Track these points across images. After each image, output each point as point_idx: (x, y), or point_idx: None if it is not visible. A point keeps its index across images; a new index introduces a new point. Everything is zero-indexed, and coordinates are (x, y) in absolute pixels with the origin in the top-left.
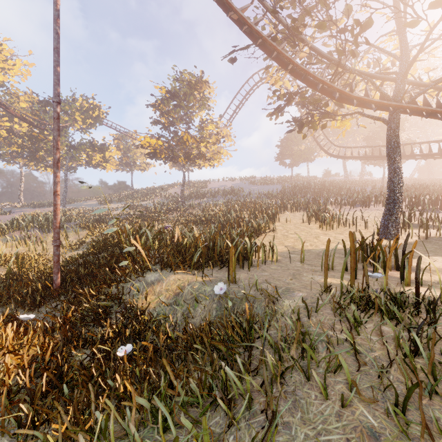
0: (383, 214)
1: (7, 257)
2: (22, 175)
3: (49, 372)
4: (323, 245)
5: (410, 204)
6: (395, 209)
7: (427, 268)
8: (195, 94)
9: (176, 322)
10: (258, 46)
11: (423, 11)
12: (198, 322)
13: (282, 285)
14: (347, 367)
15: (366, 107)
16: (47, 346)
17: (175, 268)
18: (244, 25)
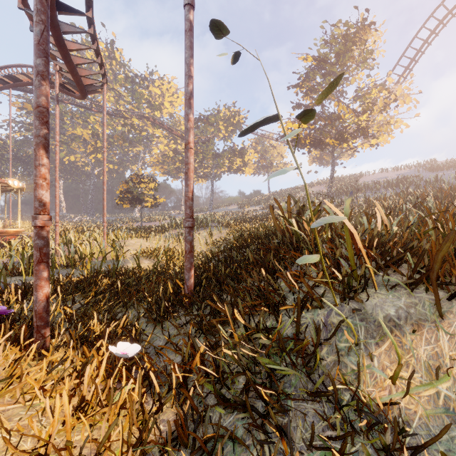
0: None
1: (161, 249)
2: (183, 187)
3: None
4: None
5: None
6: None
7: None
8: (352, 48)
9: None
10: None
11: None
12: None
13: None
14: None
15: None
16: None
17: None
18: None
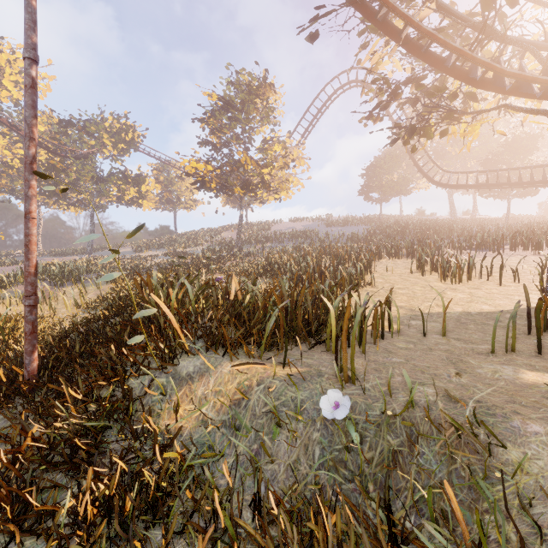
0: None
1: None
2: (40, 215)
3: None
4: (458, 306)
5: None
6: None
7: None
8: (256, 101)
9: (236, 469)
10: (354, 6)
11: None
12: (282, 470)
13: (458, 392)
14: None
15: (520, 94)
16: None
17: (231, 349)
18: None
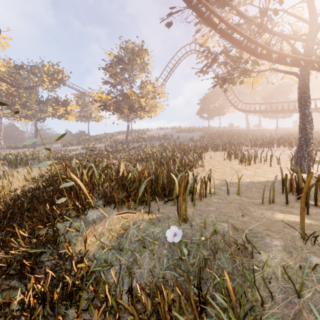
0: (296, 152)
1: None
2: (2, 123)
3: None
4: (248, 178)
5: None
6: (307, 147)
7: None
8: (137, 59)
9: (119, 273)
10: (192, 9)
11: None
12: (146, 272)
13: (241, 225)
14: None
15: (280, 63)
16: None
17: (119, 205)
18: None
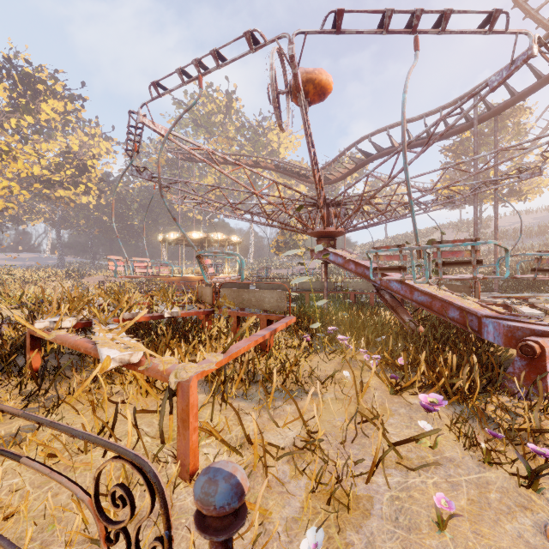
0: None
1: None
2: None
3: None
4: None
5: None
6: None
7: None
8: (508, 126)
9: None
10: None
11: None
12: None
13: None
14: None
15: None
16: None
17: None
18: None
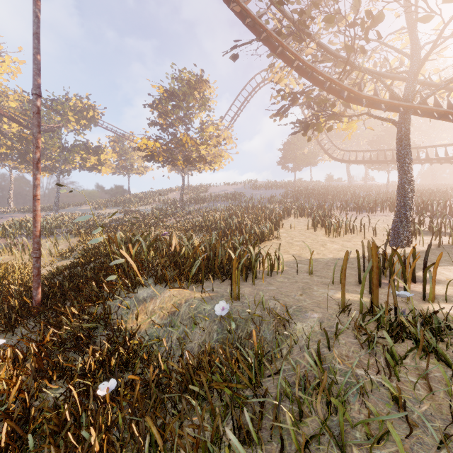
0: (393, 220)
1: None
2: (12, 178)
3: (9, 420)
4: (331, 253)
5: (418, 209)
6: (406, 215)
7: (446, 280)
8: (194, 94)
9: (171, 347)
10: (262, 41)
11: (437, 5)
12: (196, 346)
13: (292, 303)
14: (399, 439)
15: (375, 107)
16: (15, 380)
17: (170, 283)
18: (247, 17)
